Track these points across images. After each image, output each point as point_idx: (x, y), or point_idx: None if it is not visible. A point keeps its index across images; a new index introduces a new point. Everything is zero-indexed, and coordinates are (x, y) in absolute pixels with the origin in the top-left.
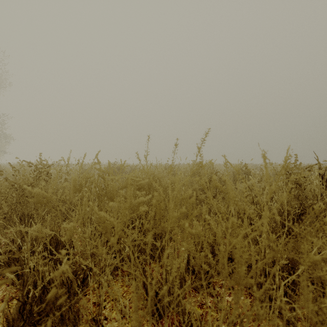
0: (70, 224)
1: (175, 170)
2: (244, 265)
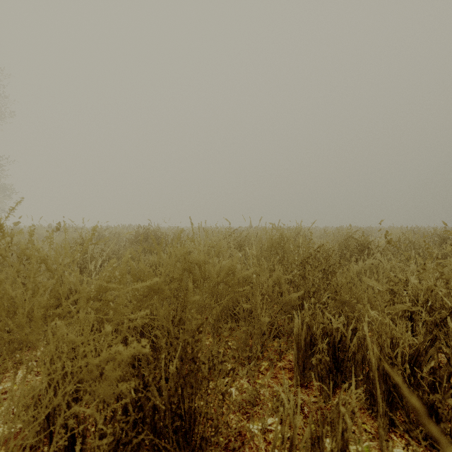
0: None
1: (242, 238)
2: None
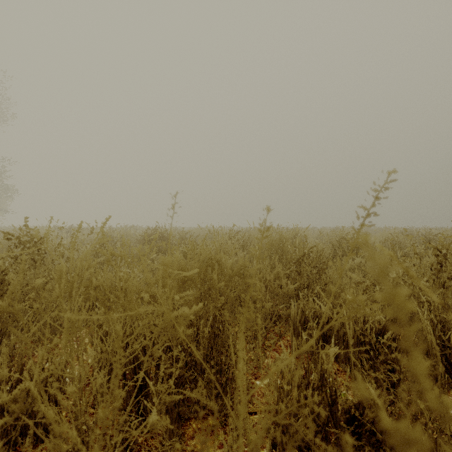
0: (17, 389)
1: (244, 240)
2: (385, 446)
